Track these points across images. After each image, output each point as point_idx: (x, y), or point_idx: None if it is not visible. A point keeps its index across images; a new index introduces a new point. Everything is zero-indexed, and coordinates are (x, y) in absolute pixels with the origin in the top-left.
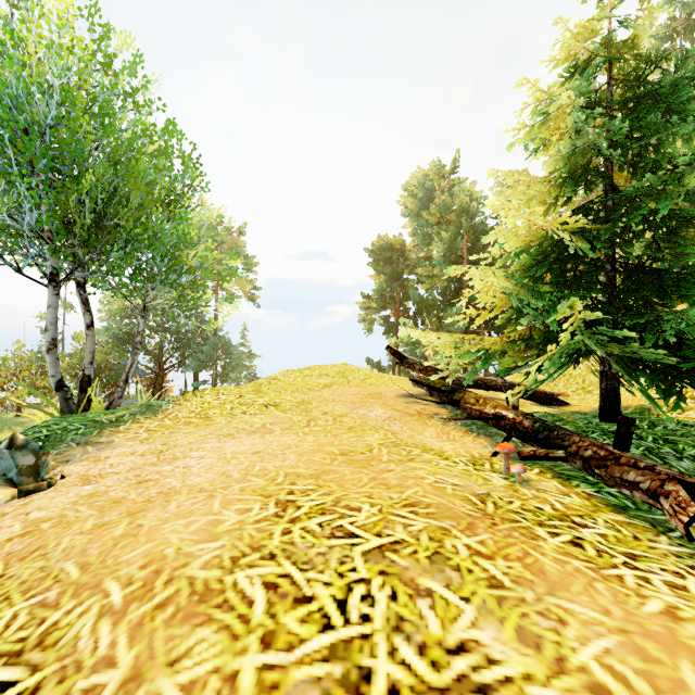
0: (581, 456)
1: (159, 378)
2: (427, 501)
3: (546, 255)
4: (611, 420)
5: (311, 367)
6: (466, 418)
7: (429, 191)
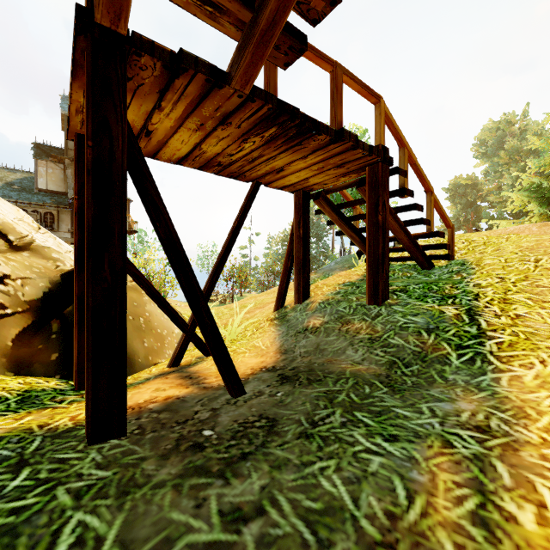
0: None
1: None
2: None
3: (544, 186)
4: None
5: None
6: None
7: (500, 138)
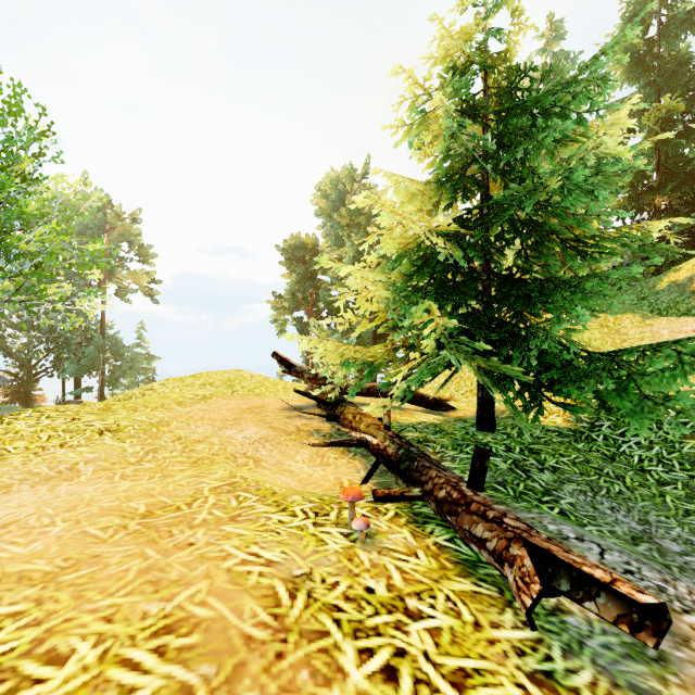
0: (435, 497)
1: (25, 385)
2: (199, 614)
3: (426, 261)
4: (487, 429)
5: (197, 374)
6: (328, 445)
7: (341, 193)
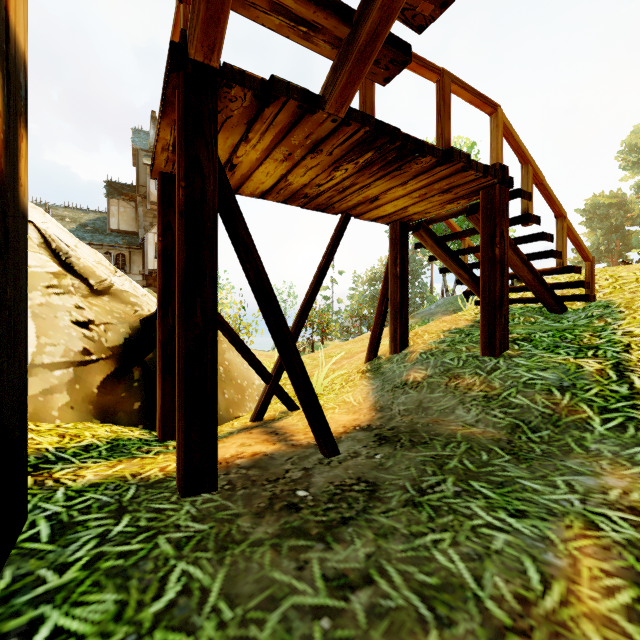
0: None
1: None
2: None
3: None
4: None
5: None
6: None
7: None
